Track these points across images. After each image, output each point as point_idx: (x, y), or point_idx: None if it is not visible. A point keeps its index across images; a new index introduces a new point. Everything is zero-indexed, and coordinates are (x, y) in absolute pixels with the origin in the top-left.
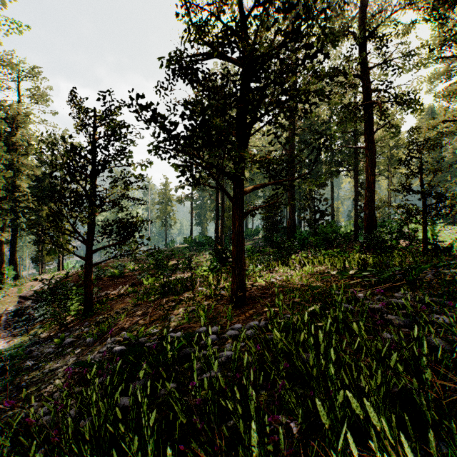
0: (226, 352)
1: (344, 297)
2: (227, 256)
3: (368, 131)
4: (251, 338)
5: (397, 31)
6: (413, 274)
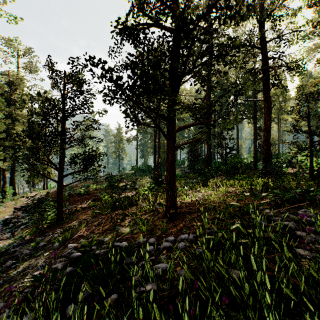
0: (161, 264)
1: (263, 217)
2: (162, 180)
3: (266, 88)
4: (182, 250)
5: (287, 14)
6: (310, 195)
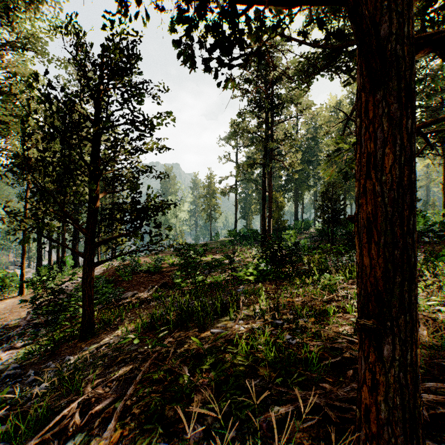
0: None
1: None
2: (283, 255)
3: None
4: None
5: None
6: None
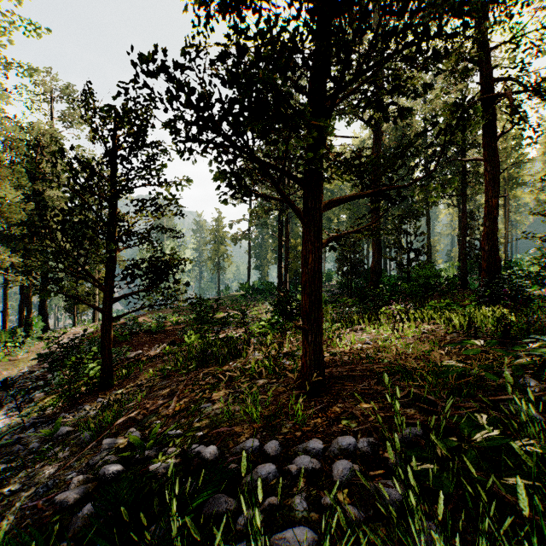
0: (295, 530)
1: None
2: (293, 308)
3: (488, 137)
4: (346, 484)
5: None
6: None
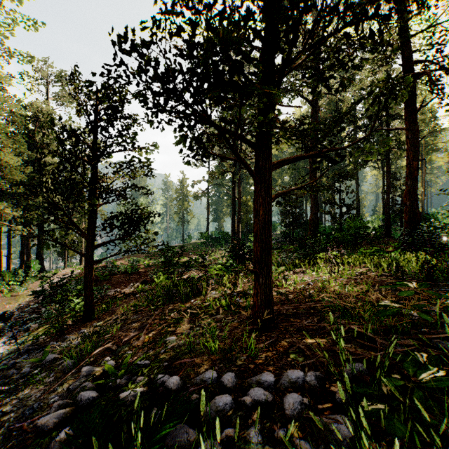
0: None
1: None
2: (245, 254)
3: (410, 109)
4: (297, 417)
5: None
6: None
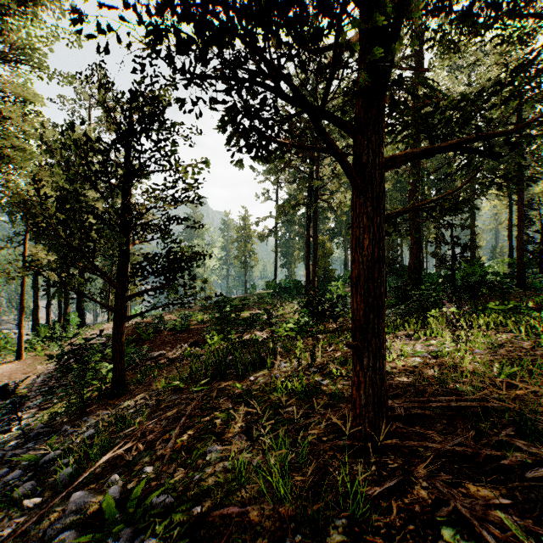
0: None
1: None
2: (325, 309)
3: None
4: None
5: None
6: None
